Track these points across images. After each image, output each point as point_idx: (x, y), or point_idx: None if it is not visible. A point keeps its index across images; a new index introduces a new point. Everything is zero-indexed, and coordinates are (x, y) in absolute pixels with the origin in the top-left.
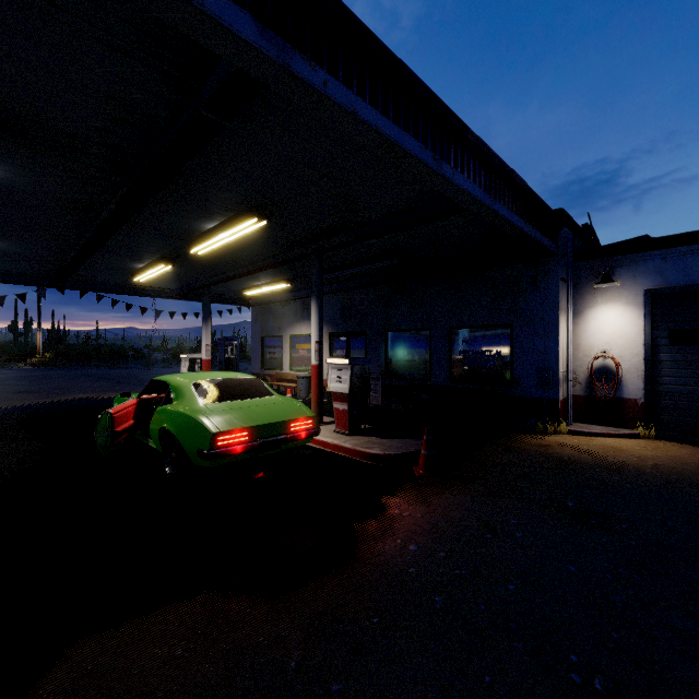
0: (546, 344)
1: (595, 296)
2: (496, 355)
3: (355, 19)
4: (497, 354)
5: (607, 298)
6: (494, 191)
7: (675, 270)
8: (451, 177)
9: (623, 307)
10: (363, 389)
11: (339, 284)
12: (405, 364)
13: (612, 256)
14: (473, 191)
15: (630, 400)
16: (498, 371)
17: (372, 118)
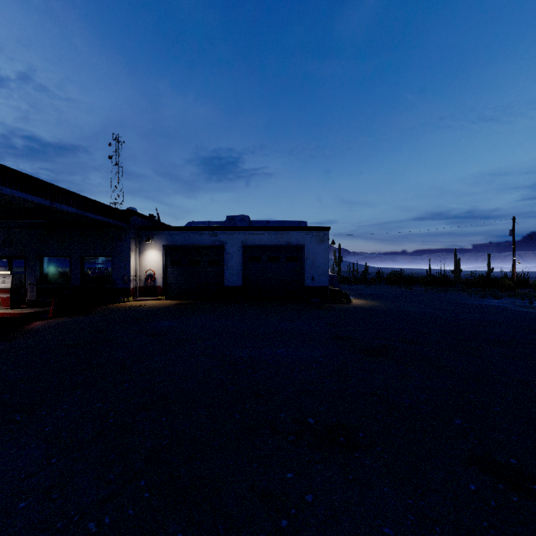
0: (126, 265)
1: (148, 246)
2: (105, 270)
3: (14, 170)
4: (106, 269)
5: (152, 247)
6: (85, 208)
7: (171, 239)
8: (60, 207)
9: (156, 251)
10: (20, 286)
11: (1, 224)
12: (55, 275)
13: (153, 231)
14: (72, 210)
15: (159, 286)
16: (106, 277)
17: (21, 195)
